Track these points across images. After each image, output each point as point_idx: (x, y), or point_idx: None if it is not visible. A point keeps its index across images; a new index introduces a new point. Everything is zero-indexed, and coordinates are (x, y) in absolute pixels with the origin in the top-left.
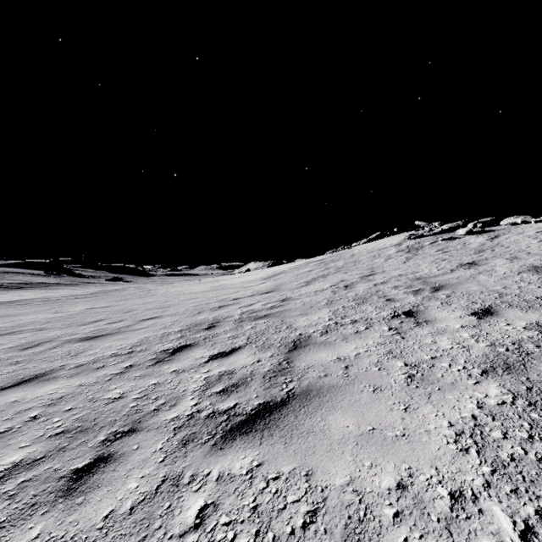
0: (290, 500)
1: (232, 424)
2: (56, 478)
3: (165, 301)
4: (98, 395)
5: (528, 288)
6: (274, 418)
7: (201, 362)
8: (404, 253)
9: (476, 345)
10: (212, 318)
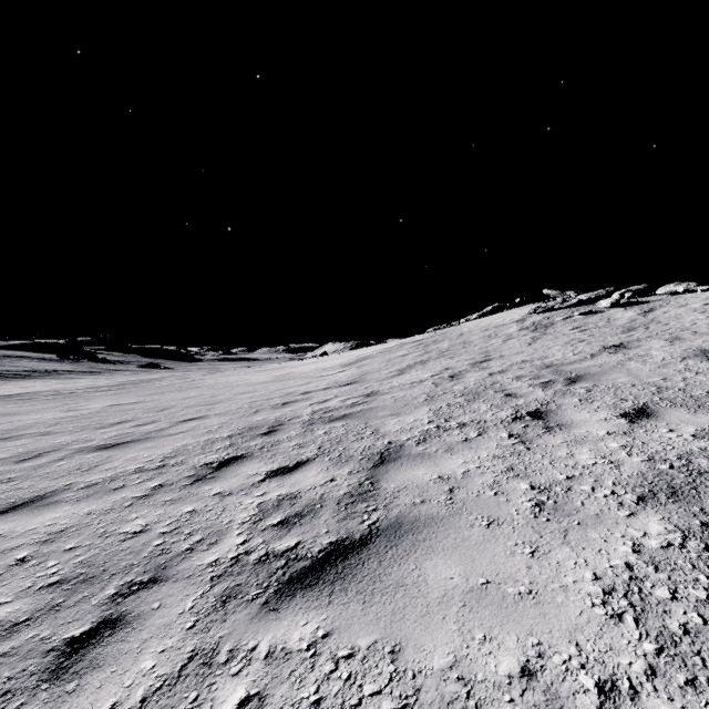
0: (368, 692)
1: (291, 573)
2: (42, 652)
3: (213, 395)
4: (112, 527)
5: (696, 380)
6: (350, 565)
7: (254, 481)
8: (529, 332)
9: (628, 459)
10: (273, 418)
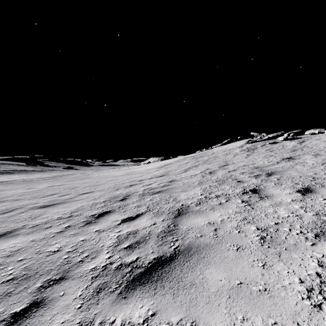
0: None
1: (134, 275)
2: None
3: (97, 181)
4: (43, 248)
5: None
6: (165, 271)
7: (115, 224)
8: (245, 152)
9: (305, 214)
10: (125, 192)
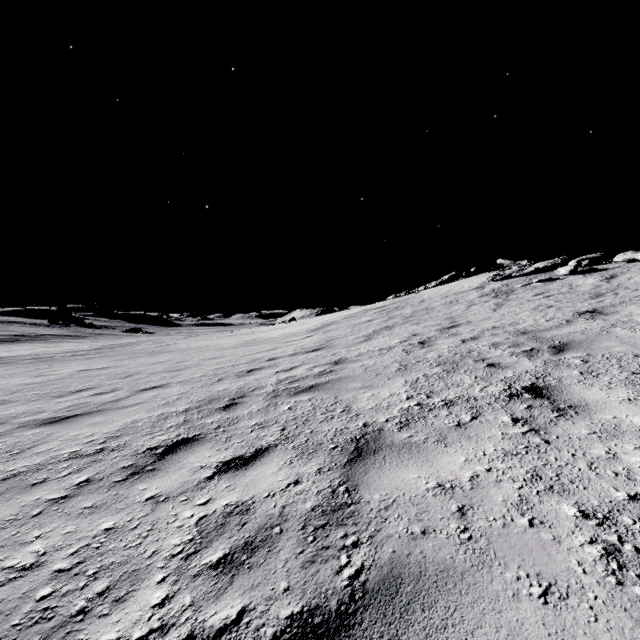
0: None
1: None
2: None
3: (182, 360)
4: None
5: None
6: None
7: (200, 479)
8: (490, 298)
9: None
10: (235, 388)
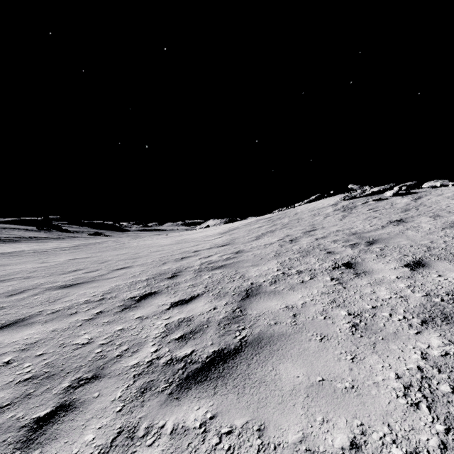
0: None
1: (188, 372)
2: (17, 428)
3: (136, 252)
4: (68, 340)
5: (453, 242)
6: (228, 367)
7: (163, 309)
8: (340, 212)
9: (412, 295)
10: (175, 268)
